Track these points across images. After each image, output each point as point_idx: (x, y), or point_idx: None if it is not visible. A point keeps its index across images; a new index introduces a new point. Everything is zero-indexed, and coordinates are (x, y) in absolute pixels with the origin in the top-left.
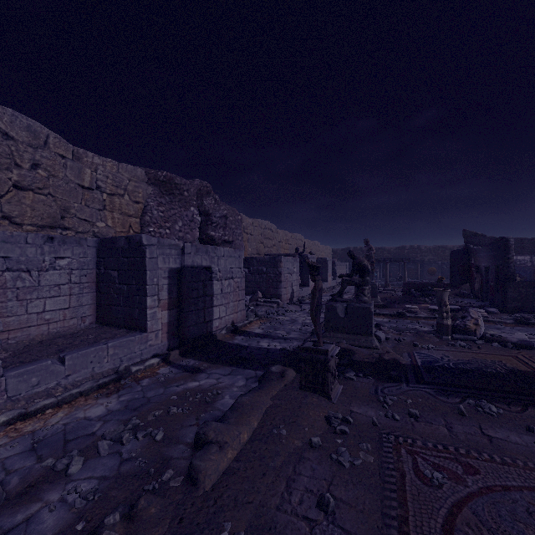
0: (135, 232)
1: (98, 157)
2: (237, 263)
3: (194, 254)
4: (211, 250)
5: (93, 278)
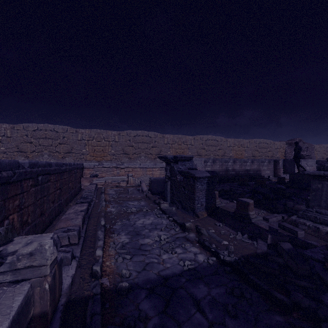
0: (283, 156)
1: (277, 142)
2: (313, 163)
3: (303, 161)
4: (307, 160)
5: (282, 165)
